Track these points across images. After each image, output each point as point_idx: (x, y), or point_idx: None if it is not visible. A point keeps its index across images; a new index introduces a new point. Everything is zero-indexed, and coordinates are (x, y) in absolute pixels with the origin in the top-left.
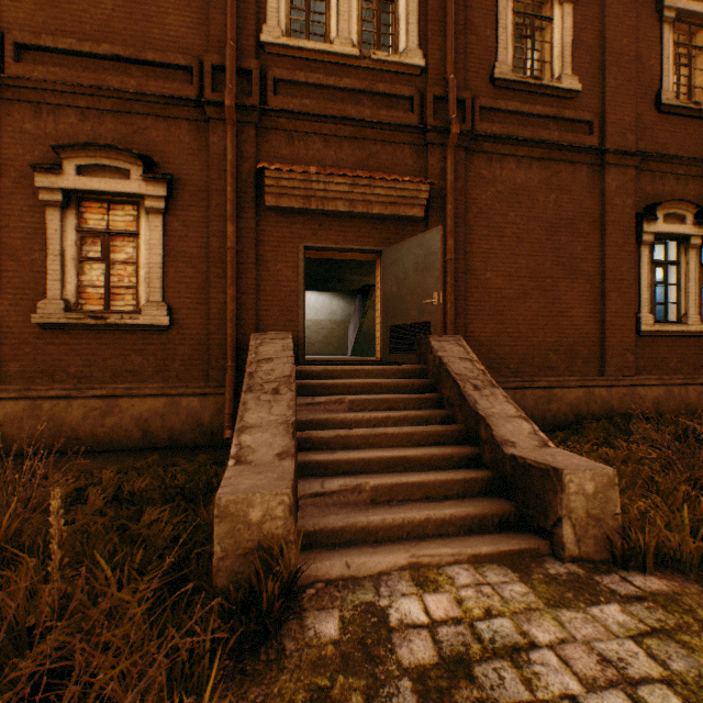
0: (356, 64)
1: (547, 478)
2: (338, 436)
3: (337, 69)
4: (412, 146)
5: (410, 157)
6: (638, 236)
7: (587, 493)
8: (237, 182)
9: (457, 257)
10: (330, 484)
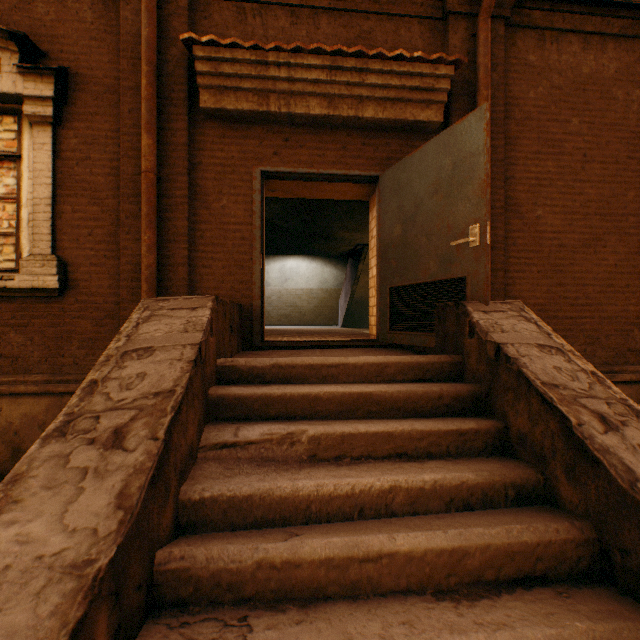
0: None
1: None
2: (266, 564)
3: None
4: (423, 21)
5: (420, 37)
6: None
7: None
8: (161, 76)
9: (492, 184)
10: None
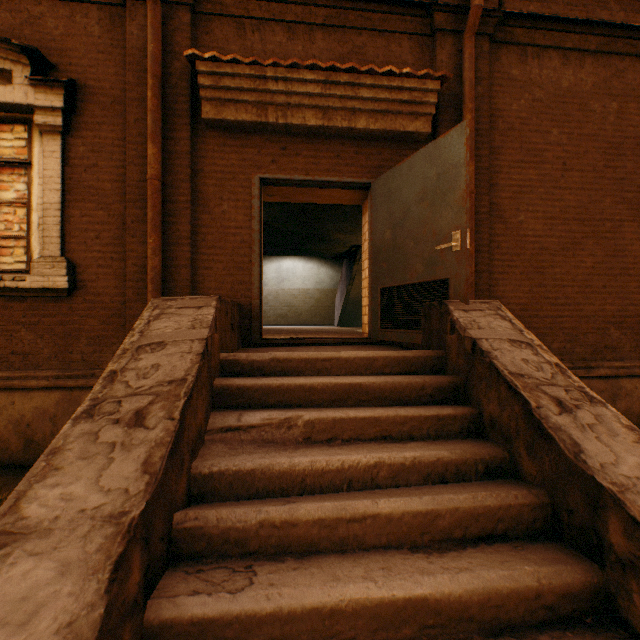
0: None
1: None
2: (267, 524)
3: None
4: (412, 37)
5: (409, 52)
6: None
7: None
8: (165, 88)
9: (477, 191)
10: None
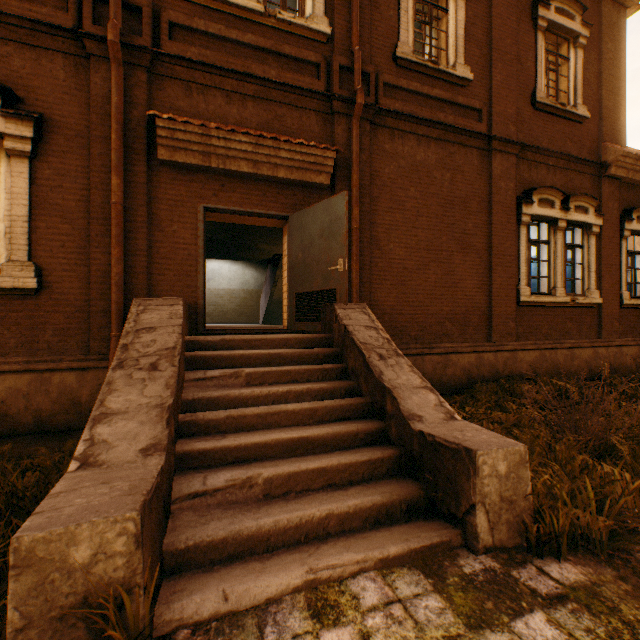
0: (261, 21)
1: (459, 459)
2: (230, 417)
3: (241, 24)
4: (319, 113)
5: (316, 124)
6: (518, 217)
7: (500, 474)
8: (125, 131)
9: (362, 227)
10: (214, 480)
